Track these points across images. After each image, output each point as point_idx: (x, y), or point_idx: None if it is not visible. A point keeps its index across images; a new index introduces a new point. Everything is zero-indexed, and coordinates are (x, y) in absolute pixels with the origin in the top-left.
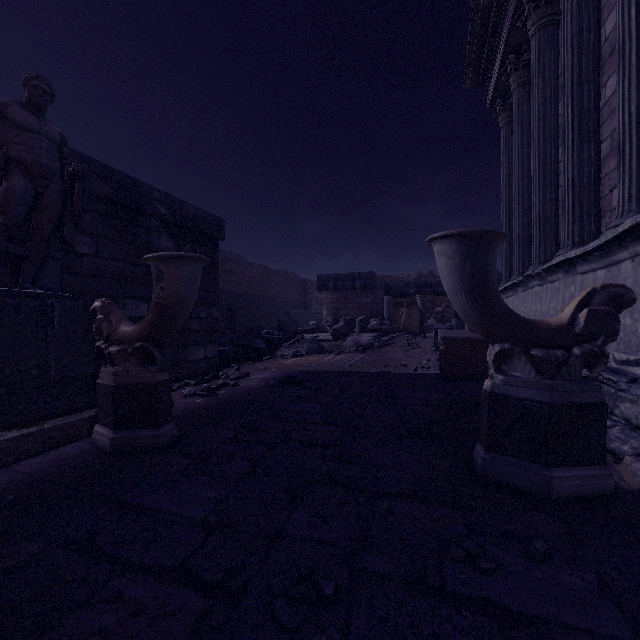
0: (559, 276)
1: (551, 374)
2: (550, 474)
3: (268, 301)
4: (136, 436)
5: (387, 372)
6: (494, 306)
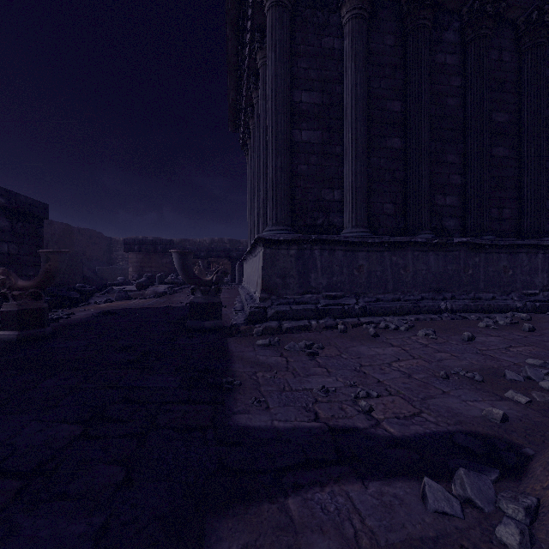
0: (251, 257)
1: (206, 294)
2: (204, 323)
3: (73, 258)
4: (32, 332)
5: (170, 306)
6: (190, 274)
